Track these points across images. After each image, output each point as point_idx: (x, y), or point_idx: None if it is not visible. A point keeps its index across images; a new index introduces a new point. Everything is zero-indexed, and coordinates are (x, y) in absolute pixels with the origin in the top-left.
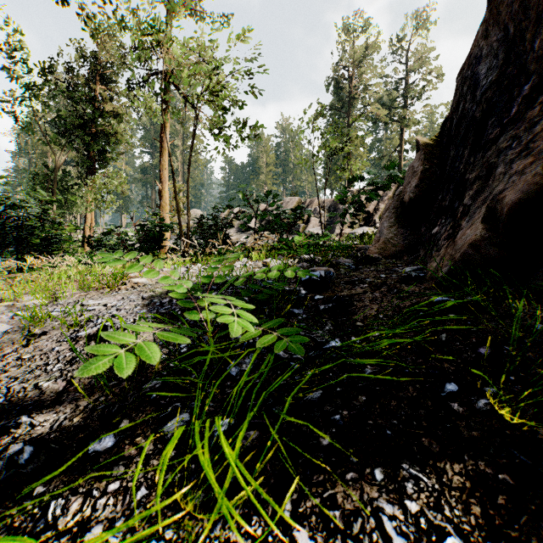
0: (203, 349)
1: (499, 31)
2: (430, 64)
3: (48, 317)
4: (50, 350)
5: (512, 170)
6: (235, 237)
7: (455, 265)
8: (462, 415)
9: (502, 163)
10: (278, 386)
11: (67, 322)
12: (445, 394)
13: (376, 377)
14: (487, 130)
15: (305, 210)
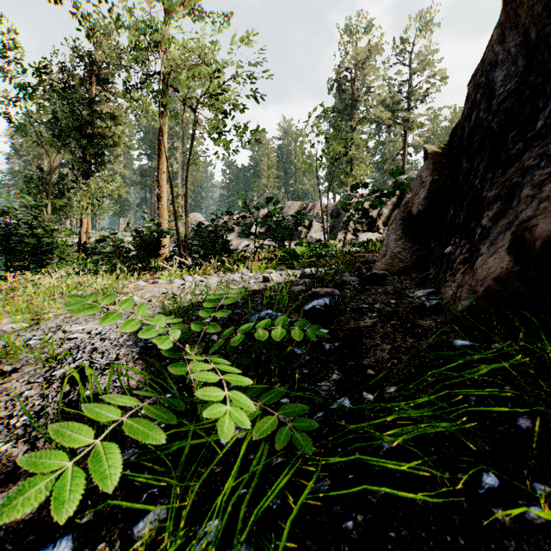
0: (183, 429)
1: (517, 36)
2: (434, 67)
3: (25, 347)
4: (18, 395)
5: (543, 195)
6: (235, 242)
7: (477, 300)
8: (509, 528)
9: (529, 184)
10: (277, 465)
11: (44, 355)
12: (484, 492)
13: (403, 494)
14: (507, 144)
15: (307, 217)
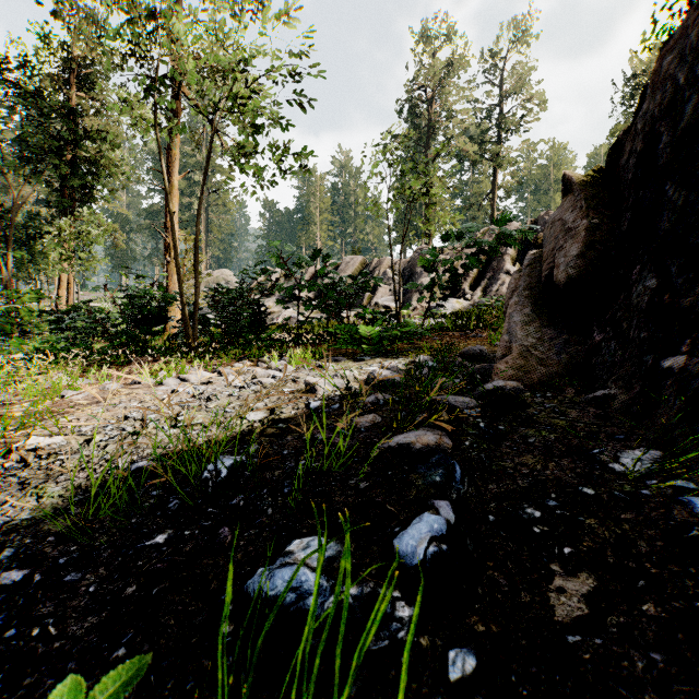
0: None
1: None
2: (530, 88)
3: None
4: None
5: None
6: (276, 309)
7: None
8: None
9: None
10: None
11: None
12: None
13: None
14: None
15: (372, 278)
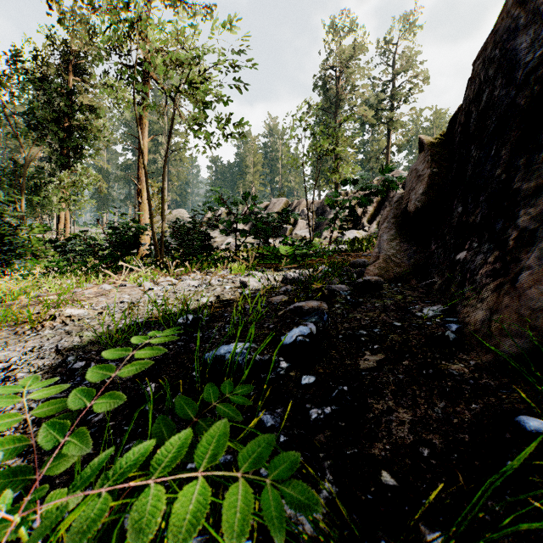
0: None
1: None
2: (416, 67)
3: None
4: None
5: None
6: (220, 239)
7: None
8: None
9: None
10: None
11: None
12: None
13: None
14: None
15: (291, 214)
